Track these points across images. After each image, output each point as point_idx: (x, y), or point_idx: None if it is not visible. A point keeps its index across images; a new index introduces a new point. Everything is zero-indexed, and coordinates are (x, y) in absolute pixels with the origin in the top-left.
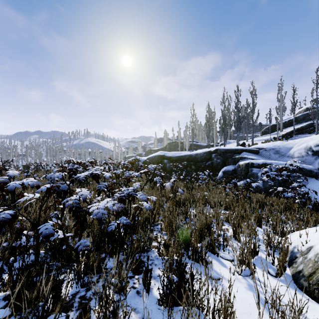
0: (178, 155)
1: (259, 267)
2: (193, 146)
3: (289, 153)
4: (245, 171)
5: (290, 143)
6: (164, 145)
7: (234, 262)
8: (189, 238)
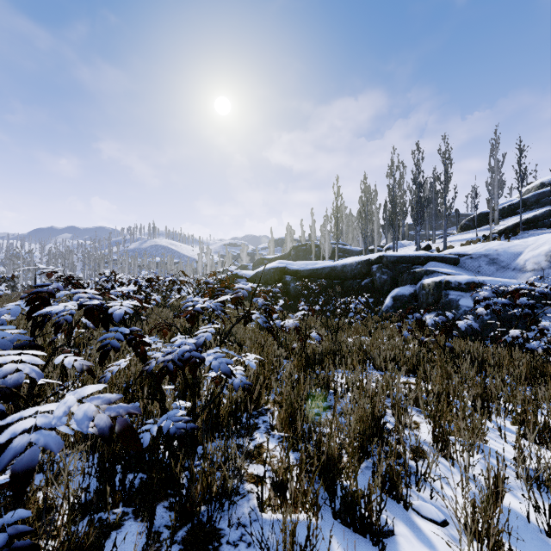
0: (311, 267)
1: (518, 547)
2: (337, 251)
3: (516, 263)
4: (434, 296)
5: (517, 244)
6: (286, 250)
7: (461, 549)
8: (335, 462)
